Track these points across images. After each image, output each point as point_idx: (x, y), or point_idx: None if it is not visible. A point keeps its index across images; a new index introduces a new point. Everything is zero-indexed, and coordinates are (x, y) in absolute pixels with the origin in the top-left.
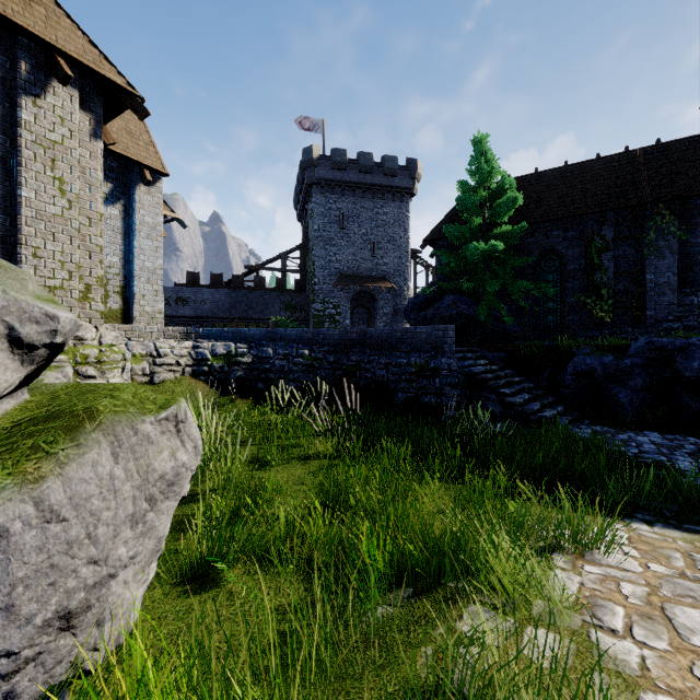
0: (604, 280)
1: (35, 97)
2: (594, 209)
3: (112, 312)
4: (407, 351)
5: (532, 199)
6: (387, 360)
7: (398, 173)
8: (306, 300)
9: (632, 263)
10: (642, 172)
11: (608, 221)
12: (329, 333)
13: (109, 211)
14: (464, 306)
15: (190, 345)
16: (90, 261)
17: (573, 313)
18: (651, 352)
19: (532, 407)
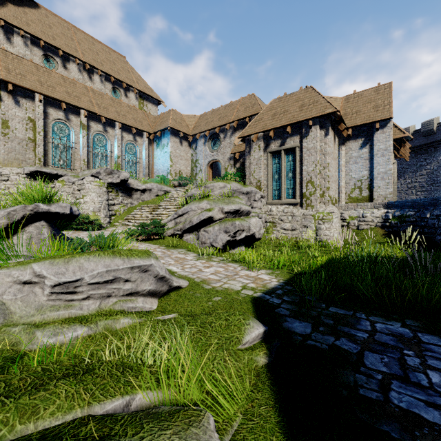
0: None
1: (306, 137)
2: None
3: (363, 197)
4: None
5: None
6: None
7: None
8: None
9: None
10: None
11: None
12: None
13: (362, 151)
14: None
15: (385, 211)
16: (324, 182)
17: None
18: None
19: None
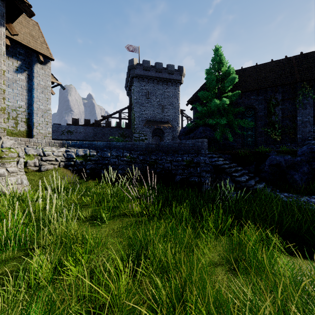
0: (276, 120)
1: None
2: (272, 85)
3: (20, 132)
4: (181, 153)
5: (240, 81)
6: (171, 158)
7: (174, 73)
8: (131, 132)
9: (290, 111)
10: (295, 67)
11: (278, 91)
12: (140, 144)
13: (19, 77)
14: (208, 132)
15: (64, 150)
16: None
17: (261, 136)
18: (311, 153)
19: (251, 183)
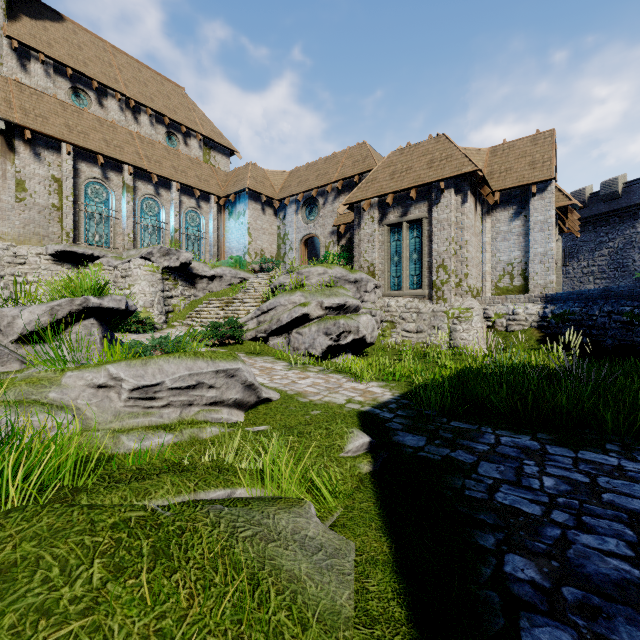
0: None
1: (437, 205)
2: None
3: (516, 287)
4: None
5: None
6: None
7: None
8: None
9: None
10: None
11: None
12: None
13: (514, 224)
14: None
15: (543, 306)
16: (461, 267)
17: None
18: None
19: None
